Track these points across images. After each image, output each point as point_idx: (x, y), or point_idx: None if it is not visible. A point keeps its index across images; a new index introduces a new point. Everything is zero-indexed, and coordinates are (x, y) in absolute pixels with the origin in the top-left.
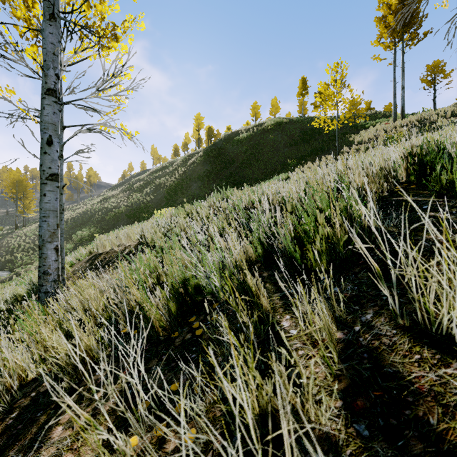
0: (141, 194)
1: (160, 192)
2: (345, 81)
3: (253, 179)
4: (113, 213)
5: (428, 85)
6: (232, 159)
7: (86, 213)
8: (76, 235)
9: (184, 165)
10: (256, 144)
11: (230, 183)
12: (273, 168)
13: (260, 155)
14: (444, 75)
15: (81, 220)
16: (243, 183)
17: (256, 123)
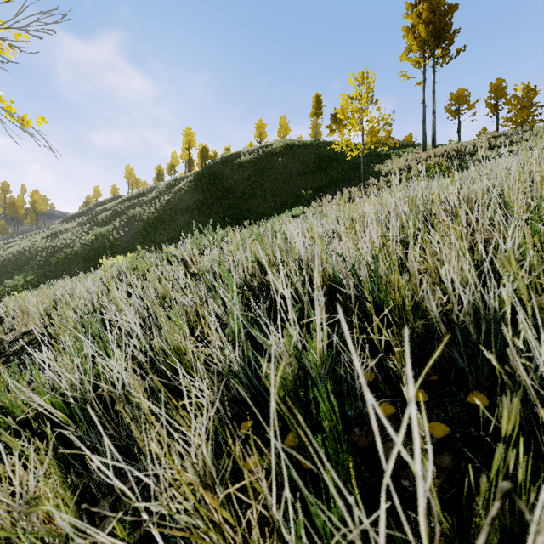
0: (107, 229)
1: (133, 227)
2: (372, 96)
3: (259, 214)
4: (64, 255)
5: (453, 115)
6: (231, 187)
7: (22, 253)
8: (3, 285)
9: (168, 192)
10: (262, 170)
11: (229, 218)
12: (284, 201)
13: (268, 183)
14: (468, 106)
15: (15, 263)
16: (245, 219)
17: (262, 145)
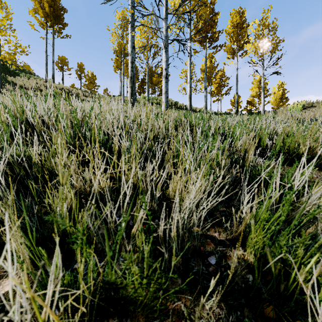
0: None
1: None
2: (11, 24)
3: None
4: None
5: (60, 69)
6: None
7: None
8: None
9: None
10: None
11: None
12: None
13: None
14: (68, 68)
15: None
16: None
17: None
